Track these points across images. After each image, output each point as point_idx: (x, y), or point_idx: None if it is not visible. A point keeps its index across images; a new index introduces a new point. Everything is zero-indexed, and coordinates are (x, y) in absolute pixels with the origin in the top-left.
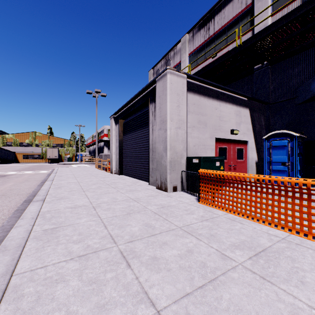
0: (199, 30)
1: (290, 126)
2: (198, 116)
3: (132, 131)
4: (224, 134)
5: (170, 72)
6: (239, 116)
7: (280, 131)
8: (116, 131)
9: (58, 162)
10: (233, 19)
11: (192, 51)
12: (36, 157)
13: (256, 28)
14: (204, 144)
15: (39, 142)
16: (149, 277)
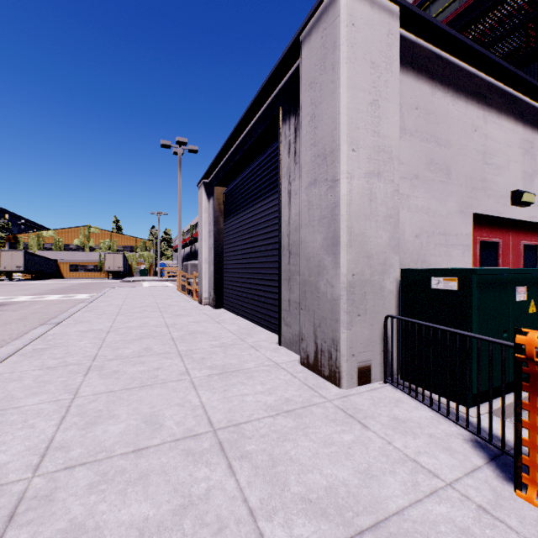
0: None
1: None
2: (427, 146)
3: (240, 209)
4: (494, 203)
5: None
6: (531, 157)
7: None
8: (210, 212)
9: (126, 277)
10: None
11: None
12: (90, 269)
13: None
14: (444, 232)
15: (95, 244)
16: None
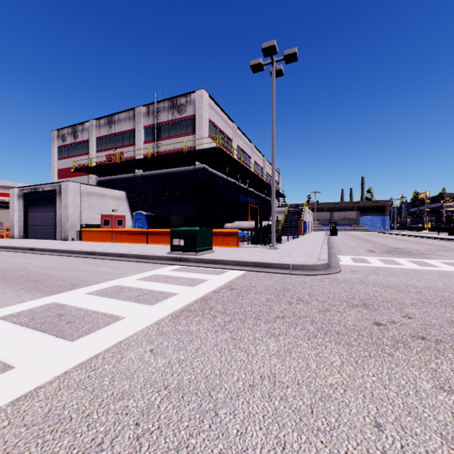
0: (105, 123)
1: (151, 208)
2: (89, 203)
3: (40, 205)
4: (107, 212)
5: (70, 183)
6: (119, 202)
7: (140, 211)
8: (20, 202)
9: None
10: (126, 132)
11: (99, 136)
12: None
13: (137, 146)
14: (93, 218)
15: None
16: (60, 245)
